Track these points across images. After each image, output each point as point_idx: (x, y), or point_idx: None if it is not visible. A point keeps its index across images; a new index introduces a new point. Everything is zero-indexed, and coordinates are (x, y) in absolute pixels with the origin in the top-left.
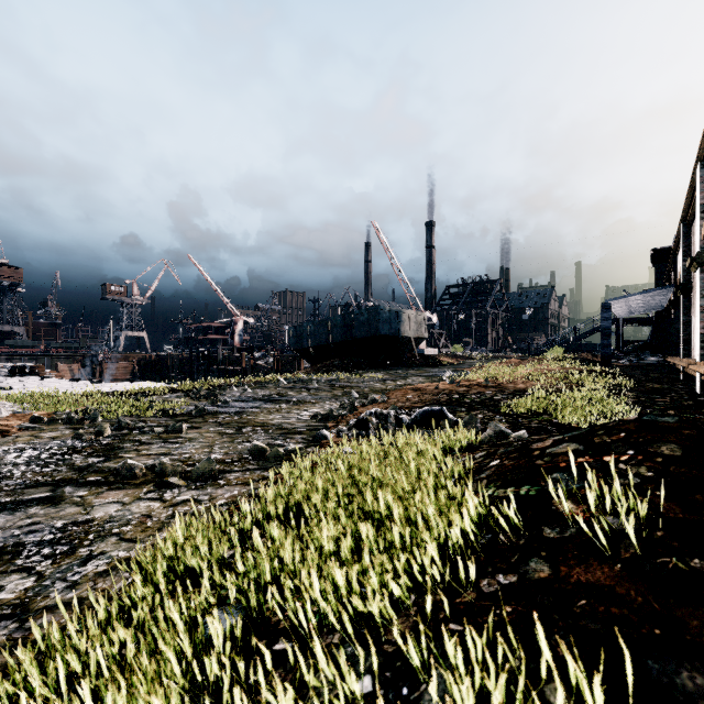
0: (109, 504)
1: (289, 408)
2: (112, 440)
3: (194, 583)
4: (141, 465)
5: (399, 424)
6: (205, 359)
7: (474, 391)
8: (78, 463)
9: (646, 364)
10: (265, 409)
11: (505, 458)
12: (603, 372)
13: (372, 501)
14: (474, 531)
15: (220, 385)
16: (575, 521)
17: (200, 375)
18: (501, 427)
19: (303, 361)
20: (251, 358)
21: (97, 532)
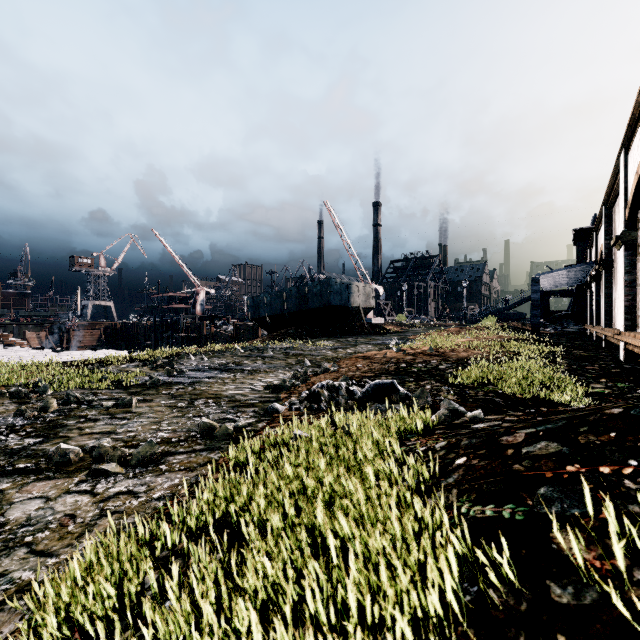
0: (31, 500)
1: (244, 378)
2: (57, 416)
3: (96, 635)
4: (77, 449)
5: (351, 396)
6: (168, 327)
7: (420, 359)
8: (12, 446)
9: (569, 332)
10: (220, 379)
11: (472, 454)
12: (534, 340)
13: (322, 520)
14: (453, 577)
15: (179, 354)
16: (593, 577)
17: (164, 342)
18: (454, 404)
19: (260, 329)
20: (212, 326)
21: (5, 542)
